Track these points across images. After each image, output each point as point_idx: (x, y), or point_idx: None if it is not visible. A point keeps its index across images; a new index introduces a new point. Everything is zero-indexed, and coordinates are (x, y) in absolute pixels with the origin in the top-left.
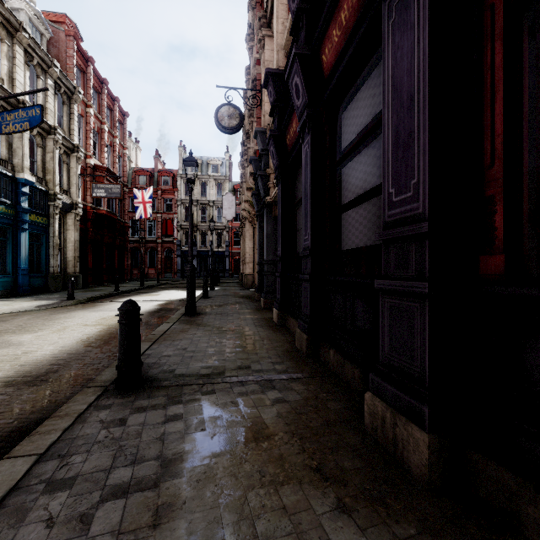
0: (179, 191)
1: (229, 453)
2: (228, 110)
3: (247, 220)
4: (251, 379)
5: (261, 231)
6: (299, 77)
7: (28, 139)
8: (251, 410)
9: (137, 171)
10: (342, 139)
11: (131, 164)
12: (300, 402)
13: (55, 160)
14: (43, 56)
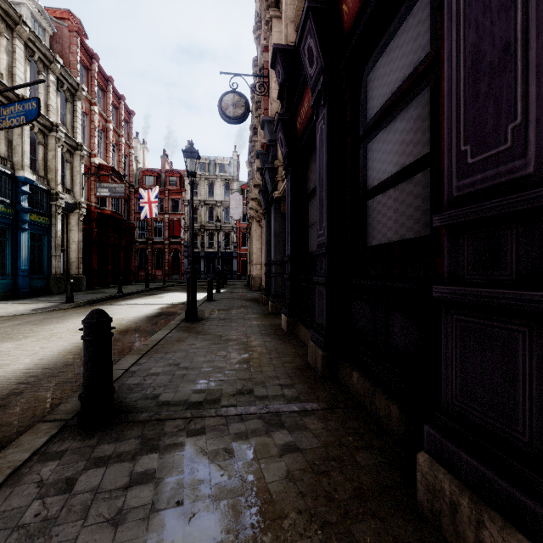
0: (186, 192)
1: None
2: (232, 99)
3: (255, 220)
4: (252, 411)
5: (269, 230)
6: (313, 37)
7: (28, 136)
8: (250, 465)
9: (144, 172)
10: (368, 107)
11: (138, 165)
12: (318, 452)
13: (57, 159)
14: (44, 51)
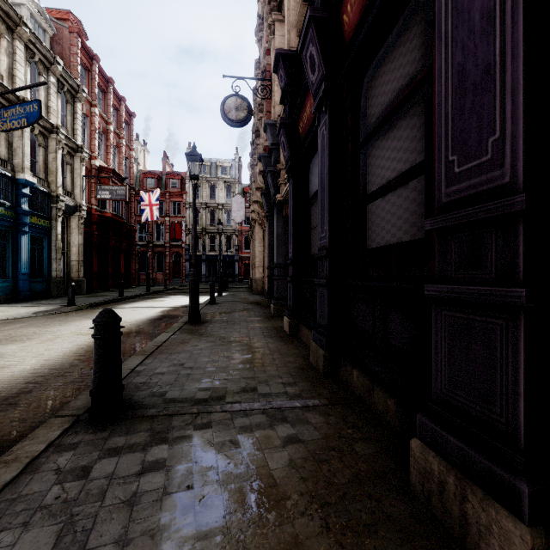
0: (187, 194)
1: (222, 532)
2: (235, 102)
3: (257, 222)
4: (256, 406)
5: (272, 233)
6: (315, 45)
7: (28, 138)
8: (255, 455)
9: (144, 174)
10: (368, 115)
11: (138, 167)
12: (319, 443)
13: (57, 161)
14: (45, 53)
